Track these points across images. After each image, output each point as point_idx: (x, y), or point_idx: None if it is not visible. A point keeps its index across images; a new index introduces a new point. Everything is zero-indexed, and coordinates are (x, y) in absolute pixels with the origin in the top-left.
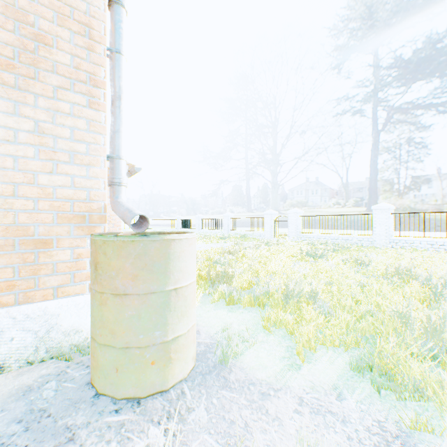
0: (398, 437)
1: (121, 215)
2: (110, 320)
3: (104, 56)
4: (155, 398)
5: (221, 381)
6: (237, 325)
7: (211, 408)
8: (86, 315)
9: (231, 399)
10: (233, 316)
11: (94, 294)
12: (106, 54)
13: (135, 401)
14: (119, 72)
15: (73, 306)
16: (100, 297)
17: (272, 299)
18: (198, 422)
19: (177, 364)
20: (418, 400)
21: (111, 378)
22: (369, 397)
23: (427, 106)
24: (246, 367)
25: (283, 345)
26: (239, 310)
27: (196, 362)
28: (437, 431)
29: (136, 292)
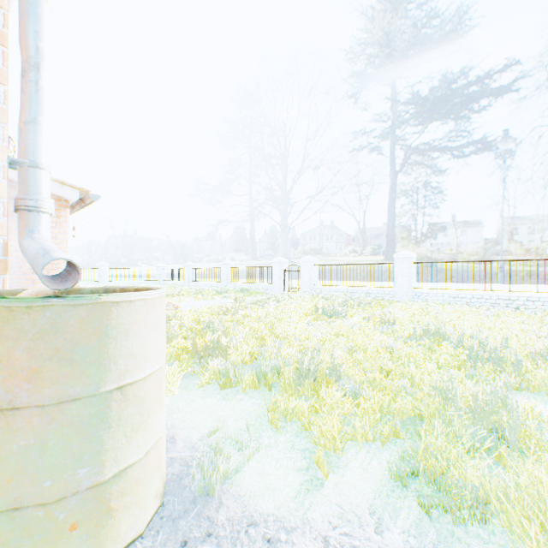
0: None
1: (30, 260)
2: None
3: None
4: None
5: (204, 527)
6: (233, 421)
7: None
8: None
9: None
10: (228, 407)
11: None
12: None
13: None
14: (35, 24)
15: None
16: None
17: (282, 377)
18: None
19: (125, 515)
20: (481, 518)
21: None
22: (418, 522)
23: (444, 148)
24: (245, 494)
25: (298, 448)
26: (238, 396)
27: (164, 497)
28: None
29: (37, 403)
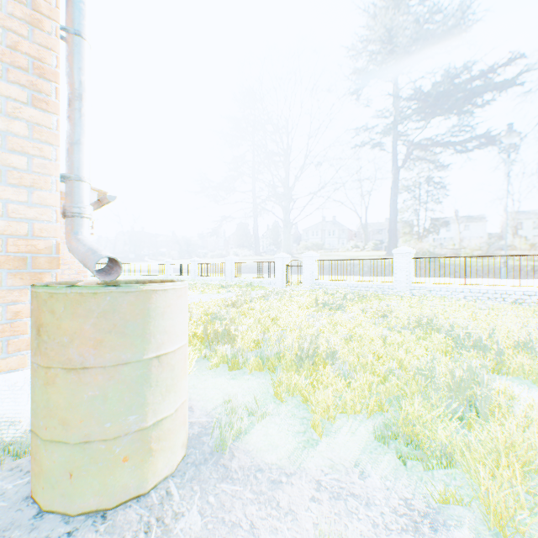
0: (427, 515)
1: (81, 257)
2: (60, 406)
3: (56, 36)
4: (128, 507)
5: (221, 472)
6: (241, 395)
7: (206, 509)
8: (28, 398)
9: (233, 494)
10: (237, 385)
11: (36, 370)
12: (59, 35)
13: (99, 516)
14: (79, 62)
15: (6, 388)
16: (46, 373)
17: (284, 360)
18: (188, 532)
19: (161, 456)
20: (446, 468)
21: (62, 487)
22: (394, 470)
23: (446, 144)
24: (253, 449)
25: (297, 417)
26: (245, 376)
27: (188, 449)
28: (466, 503)
29: (100, 365)
